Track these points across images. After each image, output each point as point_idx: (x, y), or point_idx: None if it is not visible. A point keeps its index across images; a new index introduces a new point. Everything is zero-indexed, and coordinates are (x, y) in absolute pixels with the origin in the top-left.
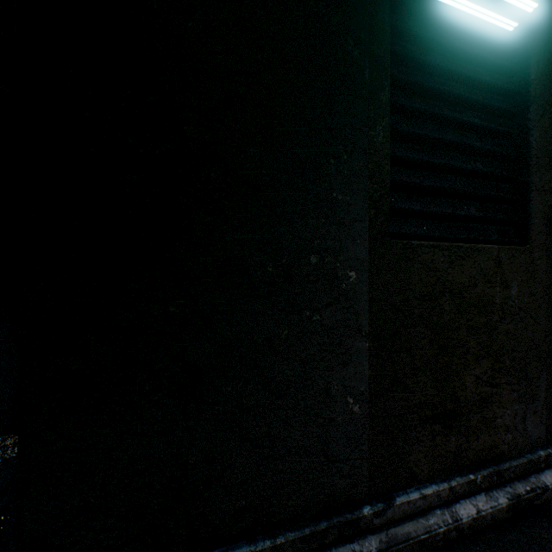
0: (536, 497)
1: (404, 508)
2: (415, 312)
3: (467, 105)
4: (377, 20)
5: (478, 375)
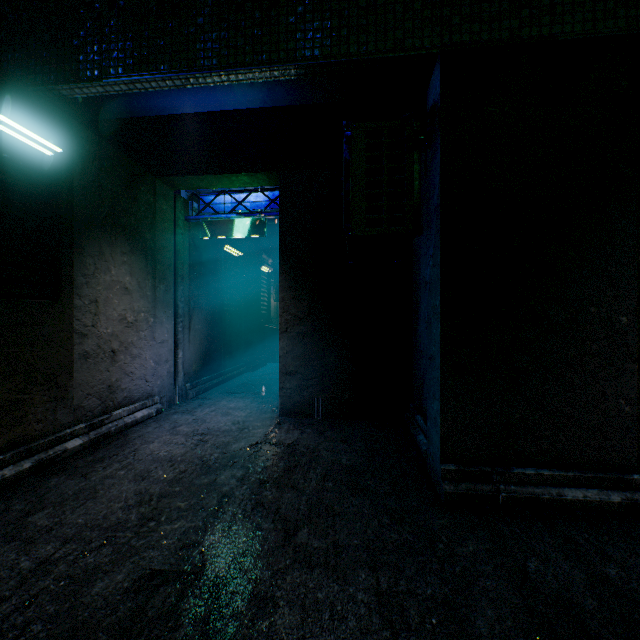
0: None
1: None
2: None
3: None
4: None
5: None
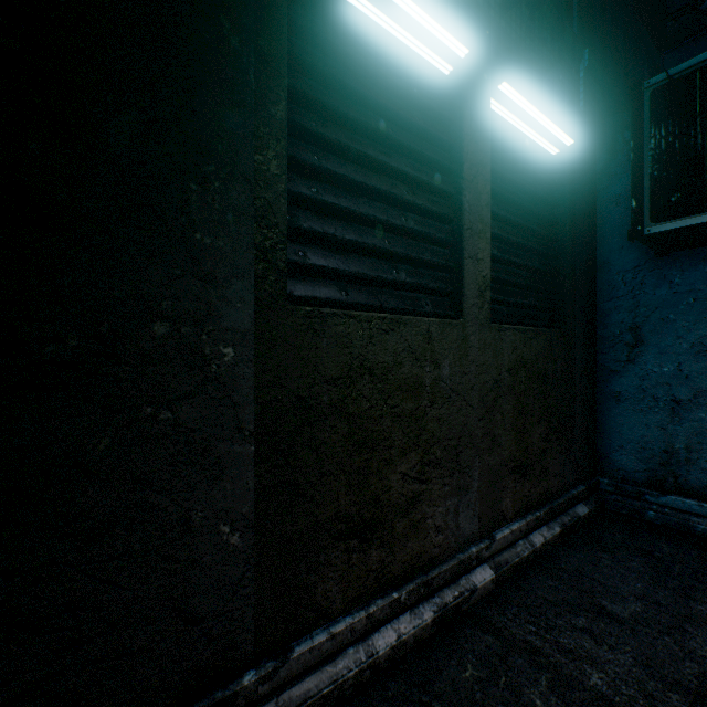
0: (464, 601)
1: (306, 659)
2: (324, 400)
3: (398, 149)
4: (268, 5)
5: (405, 472)
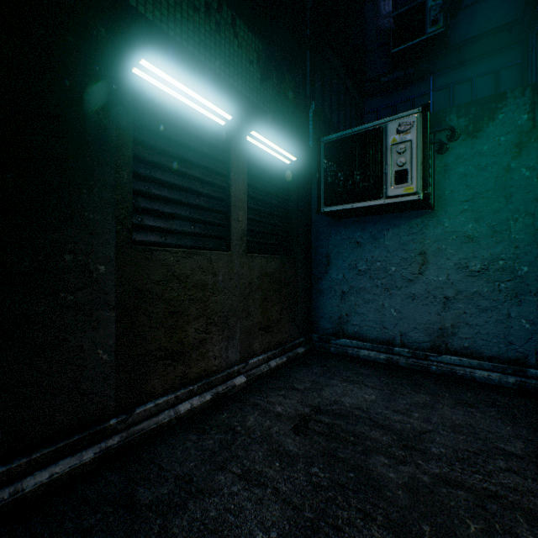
0: (229, 391)
1: (143, 414)
2: (152, 292)
3: (195, 165)
4: (123, 103)
5: (197, 328)
